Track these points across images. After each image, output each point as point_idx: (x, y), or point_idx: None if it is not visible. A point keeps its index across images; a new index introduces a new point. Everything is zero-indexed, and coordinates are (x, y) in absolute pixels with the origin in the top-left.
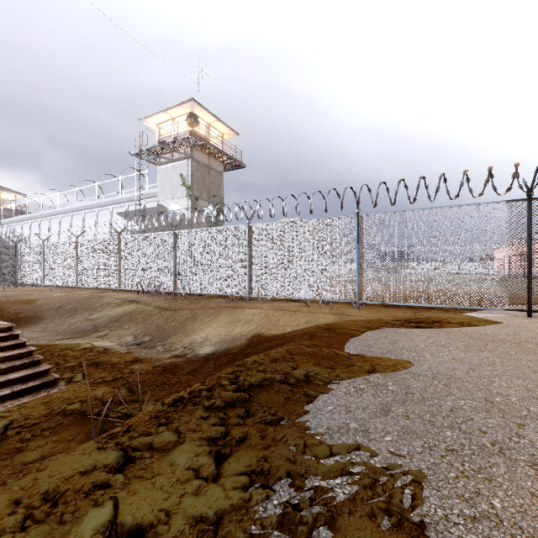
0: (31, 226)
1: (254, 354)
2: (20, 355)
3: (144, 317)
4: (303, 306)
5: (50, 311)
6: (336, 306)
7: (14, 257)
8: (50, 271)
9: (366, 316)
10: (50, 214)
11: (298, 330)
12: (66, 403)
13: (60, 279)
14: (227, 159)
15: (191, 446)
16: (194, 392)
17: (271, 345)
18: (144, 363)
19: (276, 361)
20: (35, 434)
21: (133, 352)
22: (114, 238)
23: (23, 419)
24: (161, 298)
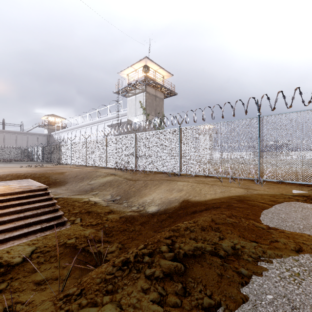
0: (68, 134)
1: (184, 215)
2: (49, 204)
3: (117, 184)
4: (217, 181)
5: (71, 178)
6: (242, 182)
7: (59, 150)
8: (74, 157)
9: (269, 191)
10: (76, 128)
11: (215, 199)
12: (68, 238)
13: (78, 161)
14: (166, 90)
15: None
16: (139, 255)
17: (196, 209)
18: (115, 214)
19: (205, 229)
20: (46, 259)
21: (109, 206)
22: (104, 138)
23: (43, 246)
24: (128, 173)
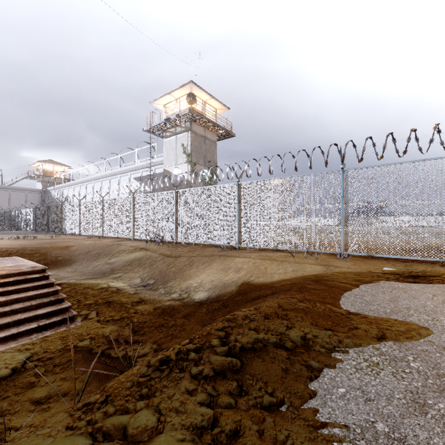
0: (74, 190)
1: (244, 302)
2: (49, 293)
3: (150, 262)
4: (289, 256)
5: (81, 255)
6: (321, 257)
7: (60, 213)
8: (84, 224)
9: (354, 268)
10: (87, 181)
11: (285, 280)
12: (79, 340)
13: (91, 230)
14: (219, 130)
15: (170, 441)
16: (182, 352)
17: (260, 294)
18: (147, 304)
19: (269, 317)
20: (48, 369)
21: (139, 293)
22: (130, 197)
23: (42, 352)
24: (165, 247)
